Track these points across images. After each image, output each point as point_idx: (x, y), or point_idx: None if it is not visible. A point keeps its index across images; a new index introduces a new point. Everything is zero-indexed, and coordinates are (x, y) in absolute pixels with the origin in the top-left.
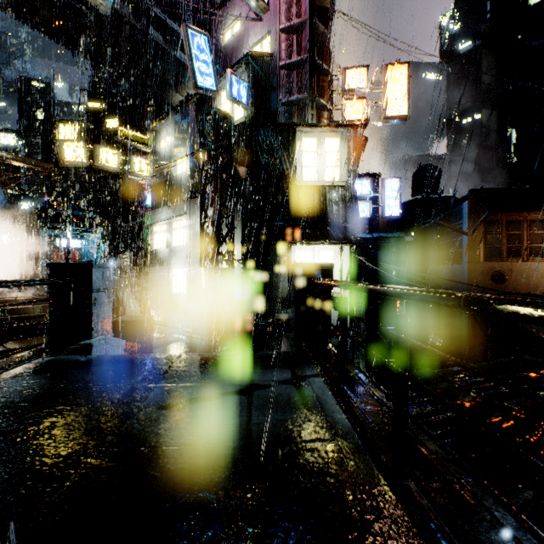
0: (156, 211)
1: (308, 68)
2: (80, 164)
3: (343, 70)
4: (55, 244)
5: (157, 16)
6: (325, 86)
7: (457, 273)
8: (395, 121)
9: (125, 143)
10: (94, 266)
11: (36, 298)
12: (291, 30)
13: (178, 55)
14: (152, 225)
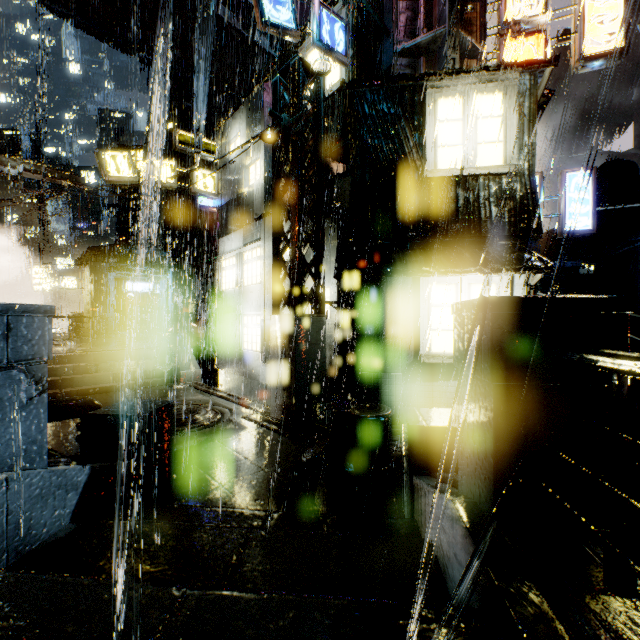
0: (225, 239)
1: None
2: (127, 179)
3: None
4: (123, 288)
5: None
6: (471, 18)
7: None
8: (599, 62)
9: (185, 151)
10: None
11: (69, 355)
12: None
13: (255, 39)
14: (220, 259)
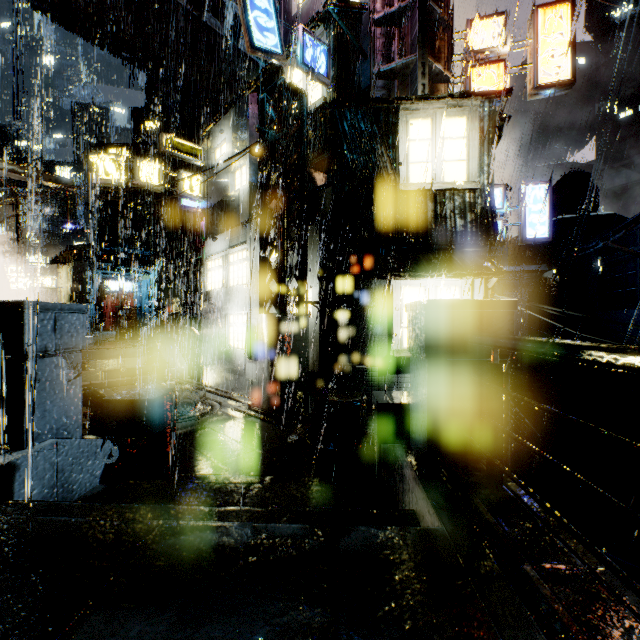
0: (210, 241)
1: (418, 16)
2: (114, 182)
3: (468, 22)
4: (103, 287)
5: None
6: (440, 46)
7: (638, 321)
8: (550, 91)
9: (171, 154)
10: (28, 308)
11: None
12: None
13: (240, 46)
14: (205, 260)
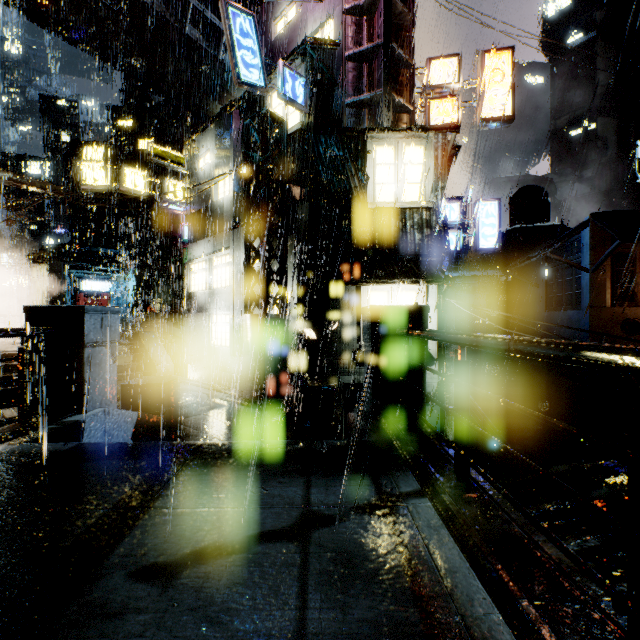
0: (194, 245)
1: (383, 57)
2: (101, 188)
3: (427, 60)
4: (80, 287)
5: (196, 9)
6: (403, 81)
7: (574, 321)
8: (495, 124)
9: (156, 162)
10: (87, 310)
11: None
12: (360, 10)
13: (221, 57)
14: (189, 263)
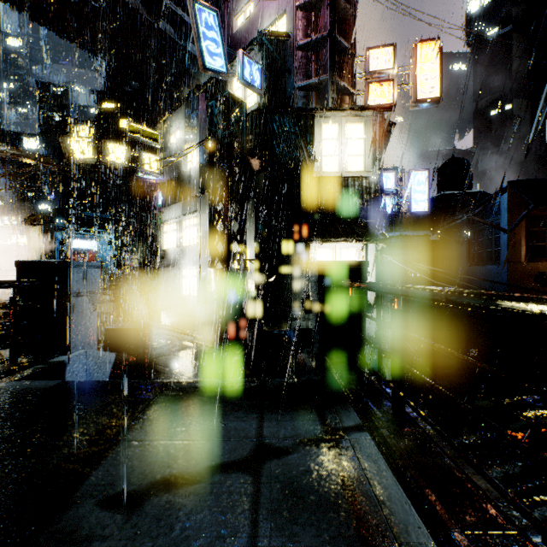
0: (166, 209)
1: (329, 46)
2: (87, 160)
3: (367, 50)
4: (69, 245)
5: (168, 7)
6: (346, 67)
7: (493, 274)
8: (426, 104)
9: (134, 138)
10: (71, 265)
11: None
12: (308, 6)
13: (189, 48)
14: (162, 224)
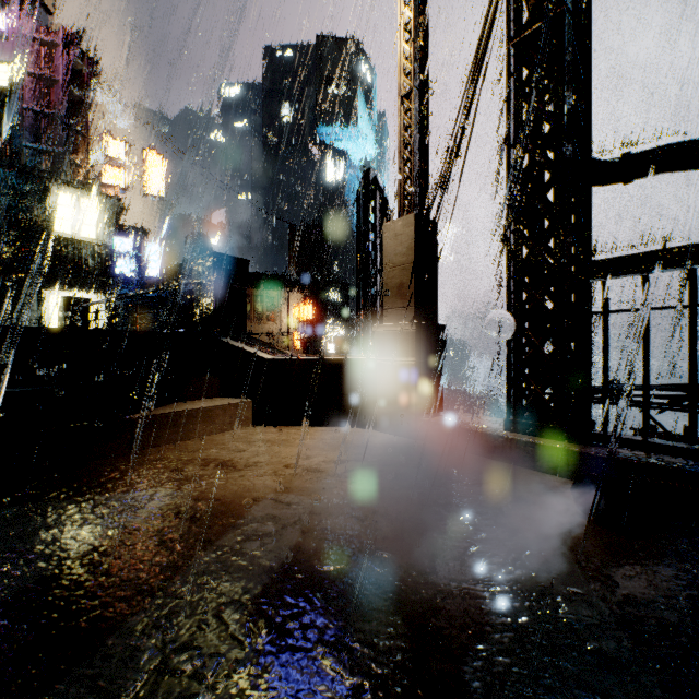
0: None
1: (62, 127)
2: None
3: (101, 135)
4: None
5: None
6: (80, 145)
7: None
8: (152, 198)
9: None
10: None
11: None
12: (39, 77)
13: None
14: None
